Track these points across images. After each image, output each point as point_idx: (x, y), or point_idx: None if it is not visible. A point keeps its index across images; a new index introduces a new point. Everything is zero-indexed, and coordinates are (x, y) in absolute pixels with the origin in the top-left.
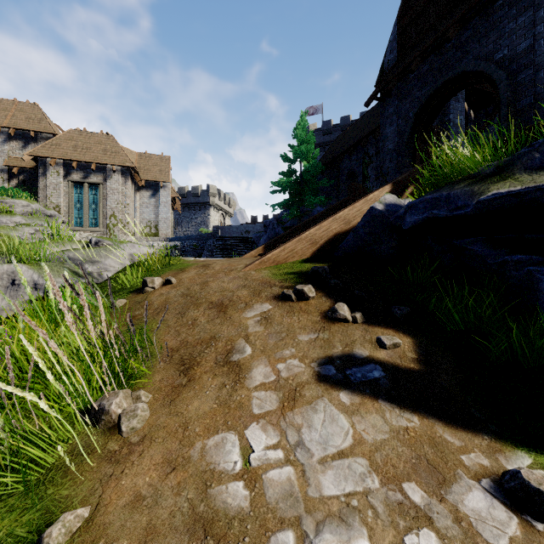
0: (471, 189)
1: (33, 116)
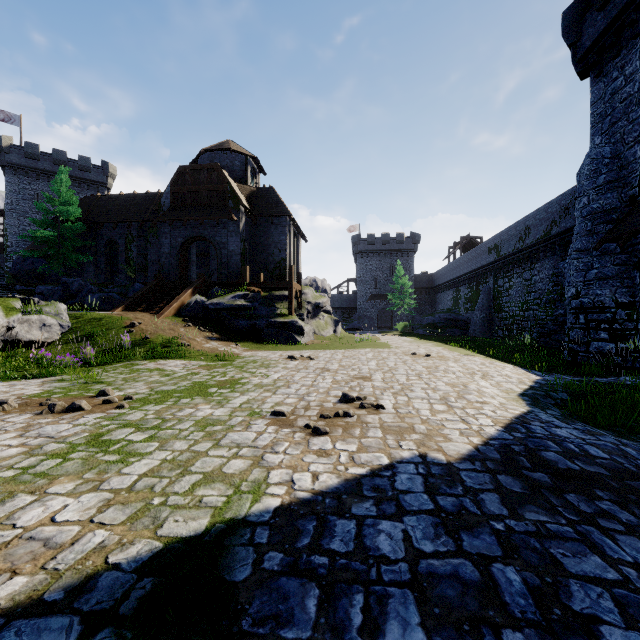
0: (224, 302)
1: None
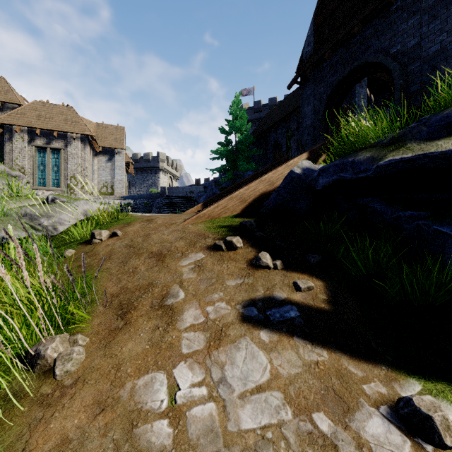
0: (371, 156)
1: (0, 88)
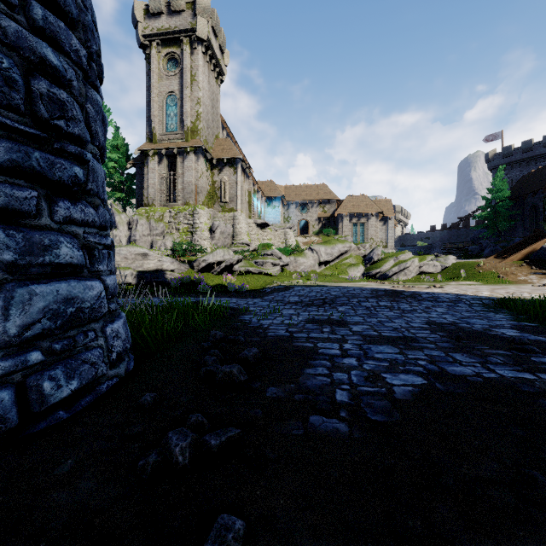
0: None
1: (326, 191)
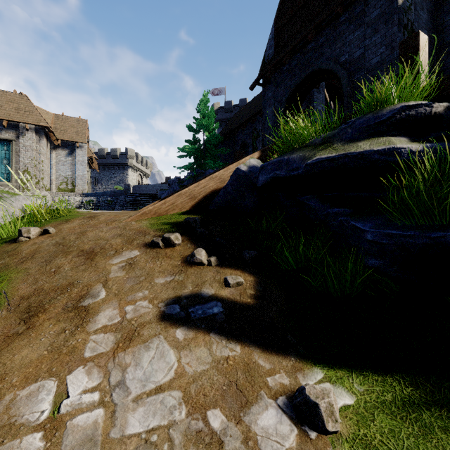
0: (303, 155)
1: None
